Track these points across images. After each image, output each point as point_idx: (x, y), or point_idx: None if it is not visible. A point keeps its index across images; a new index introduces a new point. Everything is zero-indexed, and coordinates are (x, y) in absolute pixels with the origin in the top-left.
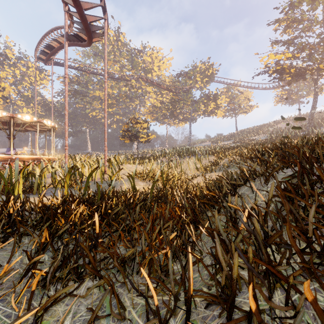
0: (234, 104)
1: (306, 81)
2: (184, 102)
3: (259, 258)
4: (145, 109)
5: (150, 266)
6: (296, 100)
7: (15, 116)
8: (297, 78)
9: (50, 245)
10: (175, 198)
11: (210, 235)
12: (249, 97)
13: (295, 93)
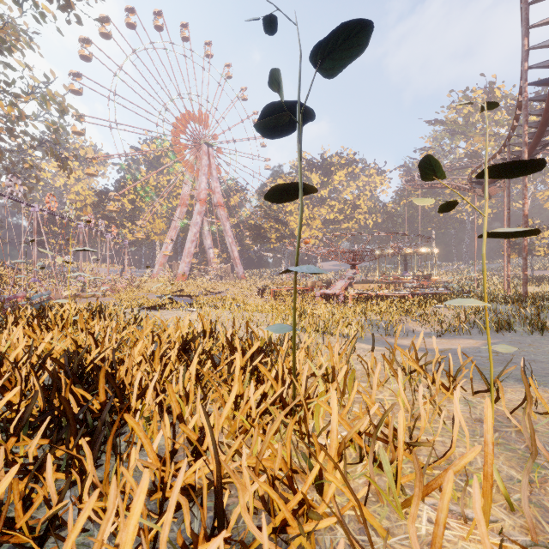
0: None
1: None
2: None
3: None
4: (546, 192)
5: None
6: None
7: (418, 251)
8: None
9: None
10: None
11: None
12: None
13: None
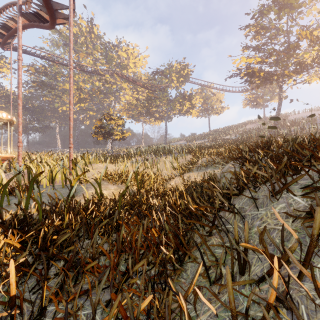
0: (207, 105)
1: (270, 87)
2: (160, 100)
3: None
4: (120, 106)
5: None
6: (261, 104)
7: None
8: (265, 82)
9: None
10: (151, 206)
11: None
12: (221, 99)
13: (261, 97)
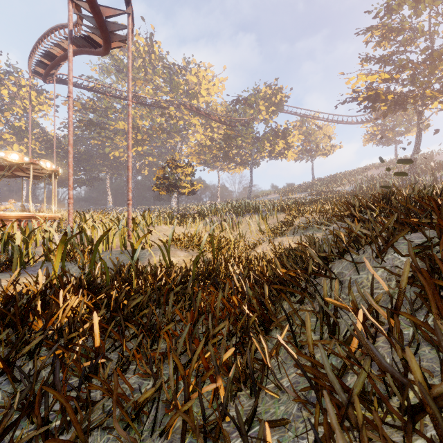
0: (310, 143)
1: (405, 114)
2: (242, 139)
3: (411, 428)
4: (189, 148)
5: (185, 427)
6: (392, 139)
7: None
8: (395, 108)
9: (7, 374)
10: (231, 276)
11: (305, 372)
12: (330, 135)
13: (391, 130)
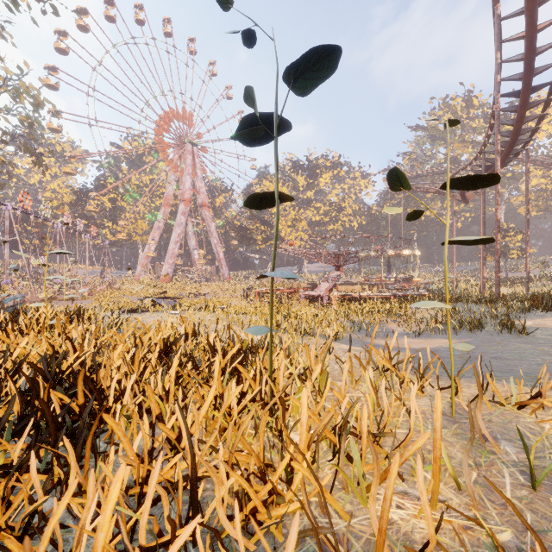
0: None
1: None
2: None
3: None
4: (520, 197)
5: None
6: None
7: (400, 253)
8: None
9: None
10: None
11: None
12: None
13: None
